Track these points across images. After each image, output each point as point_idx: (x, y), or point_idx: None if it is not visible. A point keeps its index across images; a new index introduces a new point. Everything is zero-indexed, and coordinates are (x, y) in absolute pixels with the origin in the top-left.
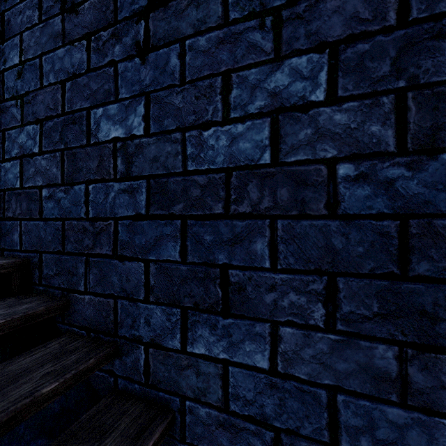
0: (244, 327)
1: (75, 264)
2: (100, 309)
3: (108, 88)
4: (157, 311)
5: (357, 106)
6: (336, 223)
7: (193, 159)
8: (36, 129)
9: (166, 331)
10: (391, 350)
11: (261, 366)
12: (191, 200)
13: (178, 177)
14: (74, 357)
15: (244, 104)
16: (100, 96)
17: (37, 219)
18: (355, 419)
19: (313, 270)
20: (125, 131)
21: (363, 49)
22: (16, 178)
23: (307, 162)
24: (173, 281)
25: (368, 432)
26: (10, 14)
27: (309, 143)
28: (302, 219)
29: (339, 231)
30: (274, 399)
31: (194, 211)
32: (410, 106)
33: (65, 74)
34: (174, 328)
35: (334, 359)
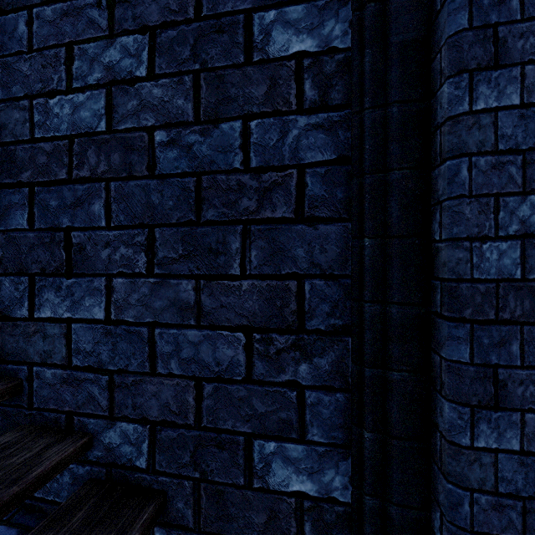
0: (85, 284)
1: None
2: None
3: None
4: (6, 283)
5: (168, 83)
6: (154, 182)
7: (40, 127)
8: None
9: (15, 301)
10: (191, 283)
11: (99, 318)
12: (39, 167)
13: (26, 144)
14: None
15: (85, 76)
16: None
17: None
18: (167, 347)
19: (138, 225)
20: None
21: (173, 35)
22: None
23: (134, 129)
24: (22, 250)
25: (176, 355)
26: None
27: (135, 113)
28: (130, 181)
29: (157, 188)
30: (109, 345)
31: (41, 178)
32: (203, 85)
33: None
34: (22, 297)
35: (153, 299)
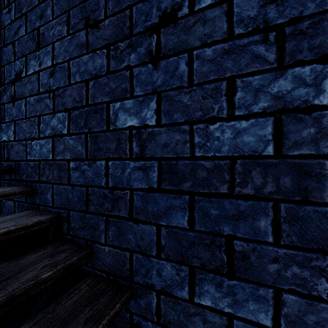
0: (248, 289)
1: (97, 221)
2: (118, 258)
3: (124, 87)
4: (168, 266)
5: None
6: None
7: (200, 147)
8: (65, 116)
9: (176, 283)
10: None
11: (264, 324)
12: (199, 180)
13: (186, 160)
14: (104, 301)
15: (248, 105)
16: (117, 93)
17: (65, 184)
18: None
19: (317, 249)
20: (139, 121)
21: None
22: (49, 152)
23: (310, 156)
24: (182, 244)
25: None
26: (44, 28)
27: (312, 140)
28: (305, 205)
29: None
30: None
31: (201, 189)
32: None
33: (89, 75)
34: (183, 282)
35: None
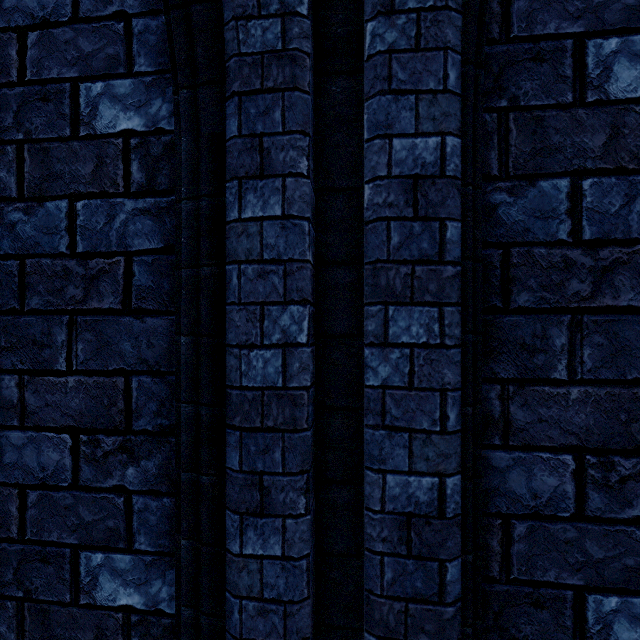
0: None
1: None
2: None
3: None
4: None
5: None
6: None
7: None
8: None
9: None
10: (14, 379)
11: None
12: None
13: None
14: None
15: None
16: None
17: None
18: None
19: None
20: None
21: None
22: None
23: None
24: None
25: None
26: None
27: None
28: None
29: None
30: None
31: None
32: (27, 157)
33: None
34: None
35: None
